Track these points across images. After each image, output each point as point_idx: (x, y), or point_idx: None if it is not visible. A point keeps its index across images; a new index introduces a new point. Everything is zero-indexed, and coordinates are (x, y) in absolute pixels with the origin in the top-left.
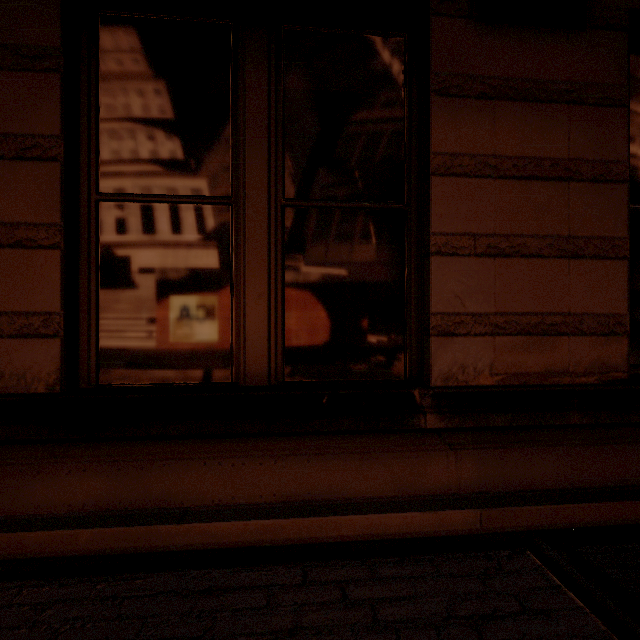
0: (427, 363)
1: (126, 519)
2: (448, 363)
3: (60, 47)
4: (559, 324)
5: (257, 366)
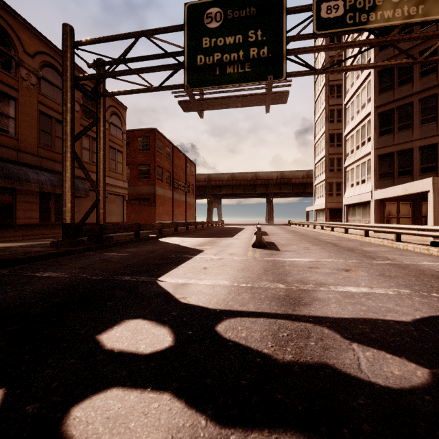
0: (16, 222)
1: None
2: (19, 222)
3: None
4: (32, 218)
5: None
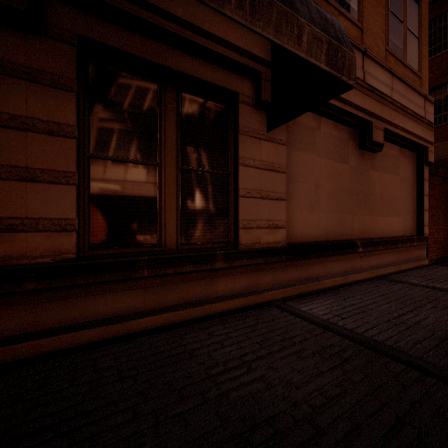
0: None
1: None
2: None
3: None
4: (17, 225)
5: None
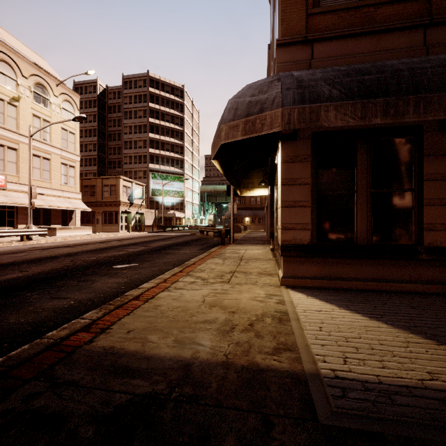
0: (422, 239)
1: (327, 279)
2: (430, 239)
3: (310, 155)
4: None
5: (363, 239)
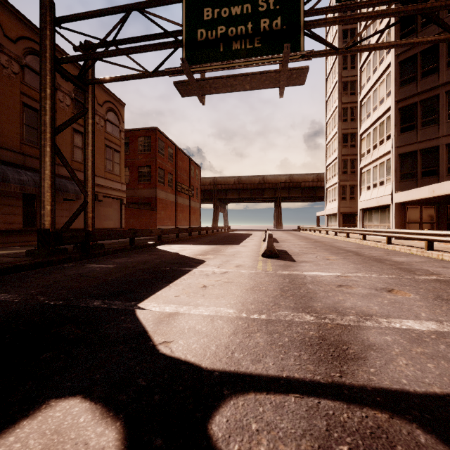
0: None
1: None
2: None
3: None
4: (13, 223)
5: None
